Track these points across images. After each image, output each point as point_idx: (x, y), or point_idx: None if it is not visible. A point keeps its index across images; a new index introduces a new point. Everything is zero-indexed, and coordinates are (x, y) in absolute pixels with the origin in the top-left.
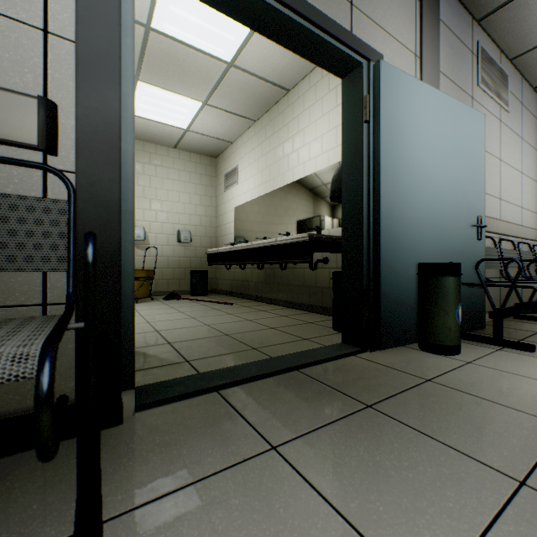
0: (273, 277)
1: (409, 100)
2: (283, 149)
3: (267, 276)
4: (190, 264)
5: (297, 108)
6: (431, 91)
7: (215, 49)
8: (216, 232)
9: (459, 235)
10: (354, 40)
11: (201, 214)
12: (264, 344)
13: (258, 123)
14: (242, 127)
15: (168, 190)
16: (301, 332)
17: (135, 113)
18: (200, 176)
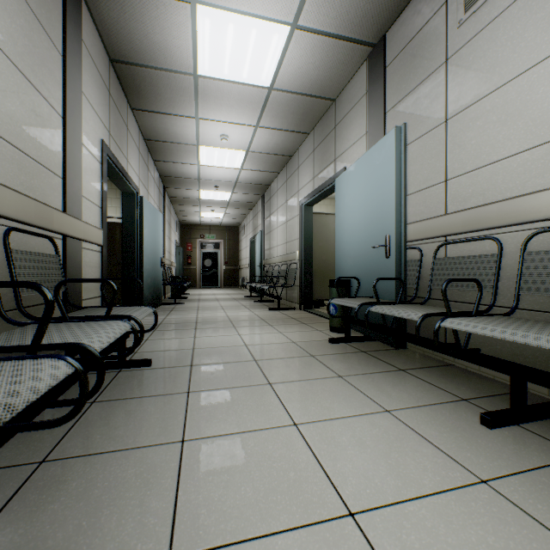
0: None
1: (344, 186)
2: None
3: None
4: None
5: None
6: (354, 166)
7: None
8: None
9: (370, 257)
10: (334, 177)
11: None
12: None
13: None
14: None
15: None
16: None
17: None
18: None
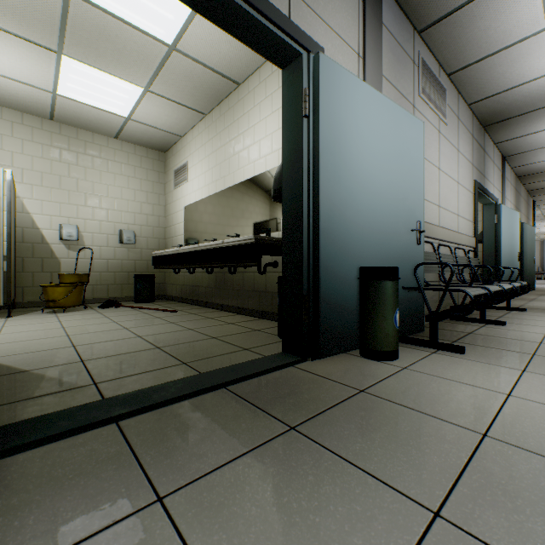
0: (223, 281)
1: (351, 98)
2: (233, 146)
3: (217, 281)
4: (134, 268)
5: (248, 103)
6: (373, 93)
7: (152, 27)
8: (166, 232)
9: (400, 239)
10: (292, 27)
11: (148, 213)
12: (198, 357)
13: (208, 117)
14: (191, 120)
15: (108, 185)
16: (244, 341)
17: (63, 93)
18: (147, 171)
